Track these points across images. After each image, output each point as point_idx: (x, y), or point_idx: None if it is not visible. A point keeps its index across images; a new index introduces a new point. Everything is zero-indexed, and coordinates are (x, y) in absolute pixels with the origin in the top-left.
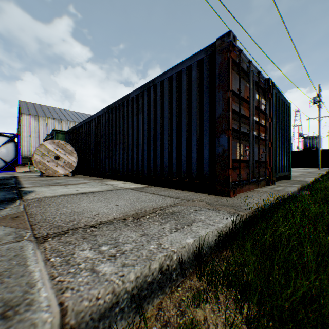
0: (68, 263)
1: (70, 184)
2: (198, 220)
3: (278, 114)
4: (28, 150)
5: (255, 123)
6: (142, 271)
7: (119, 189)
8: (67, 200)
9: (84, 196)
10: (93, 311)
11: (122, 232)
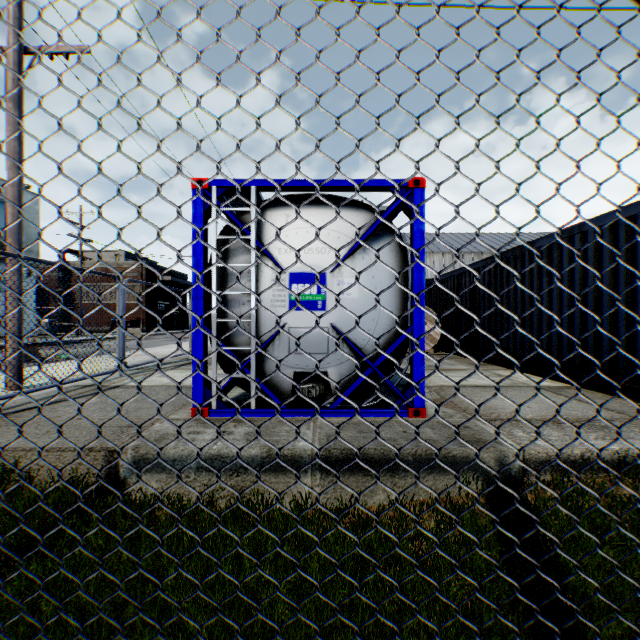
0: (512, 435)
1: (447, 369)
2: (636, 438)
3: None
4: None
5: None
6: (565, 451)
7: (521, 387)
8: (468, 393)
9: (481, 390)
10: (535, 458)
11: (543, 429)
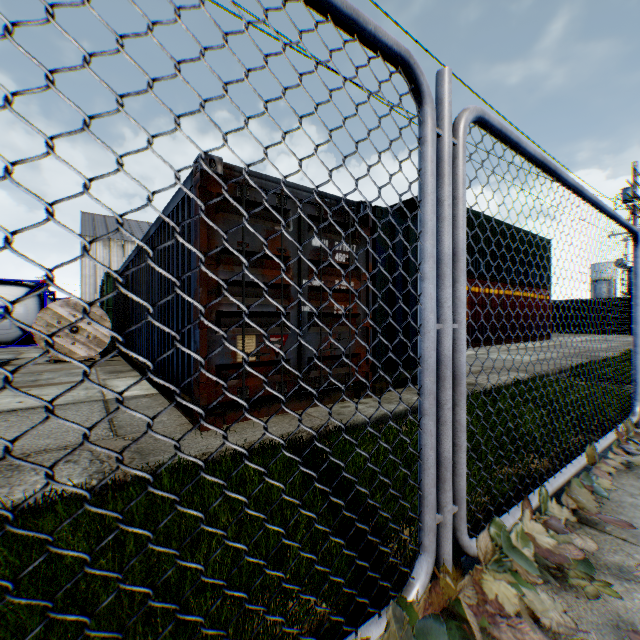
0: None
1: (46, 384)
2: (18, 483)
3: (408, 260)
4: (91, 300)
5: (314, 290)
6: None
7: (83, 403)
8: None
9: None
10: None
11: None
